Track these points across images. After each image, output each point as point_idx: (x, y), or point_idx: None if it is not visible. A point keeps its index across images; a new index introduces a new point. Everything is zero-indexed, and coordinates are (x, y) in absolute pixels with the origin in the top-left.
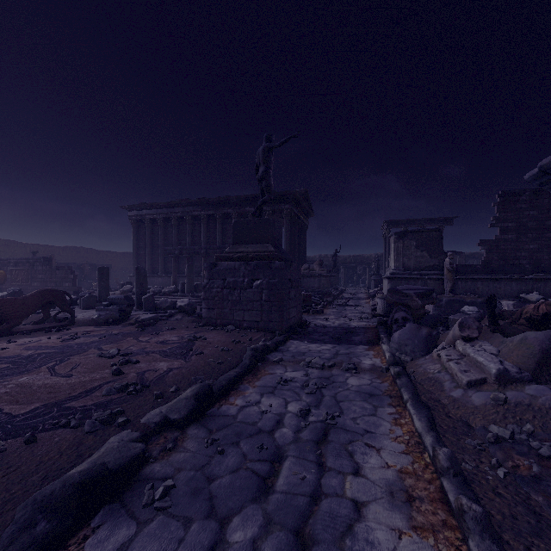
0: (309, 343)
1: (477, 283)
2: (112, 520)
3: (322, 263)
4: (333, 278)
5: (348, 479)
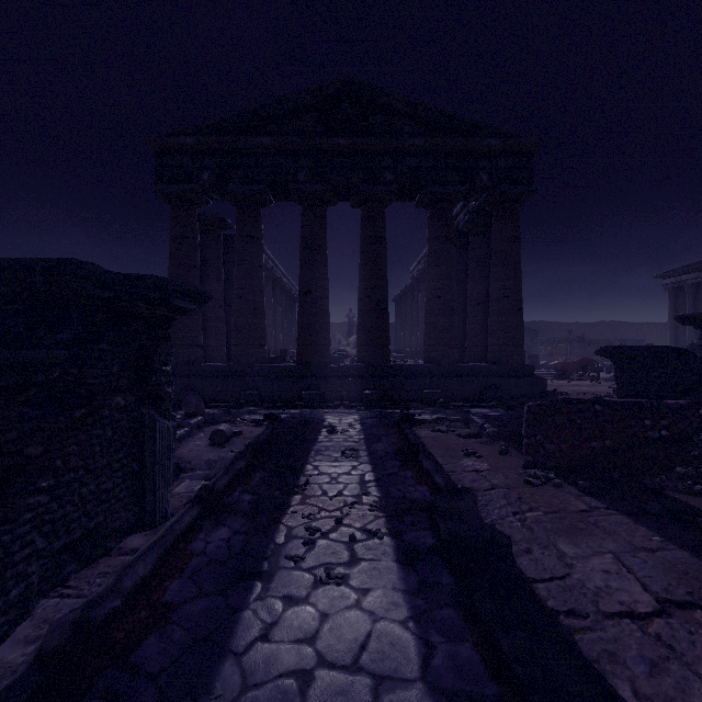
0: None
1: None
2: None
3: None
4: None
5: None
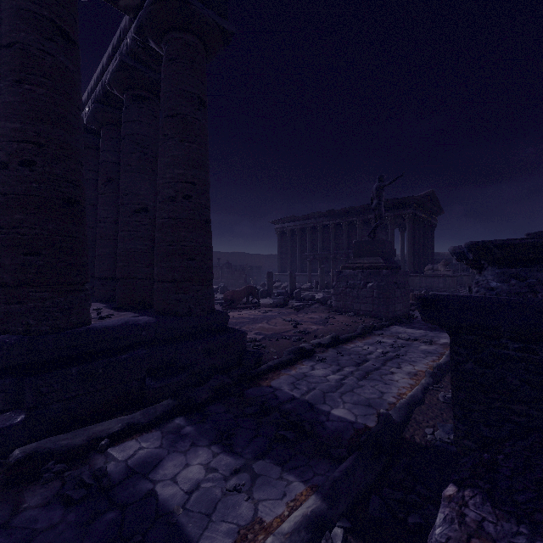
0: (408, 328)
1: None
2: (308, 361)
3: (447, 264)
4: (466, 278)
5: (393, 368)
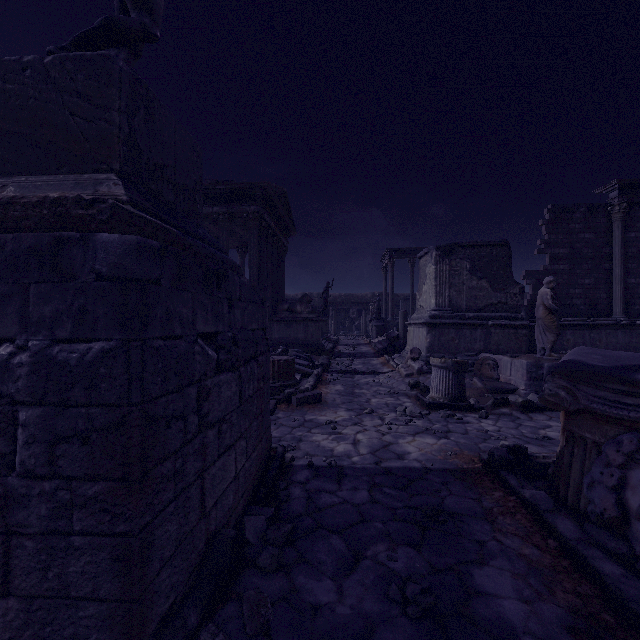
0: None
1: (566, 333)
2: None
3: (310, 301)
4: (324, 324)
5: None
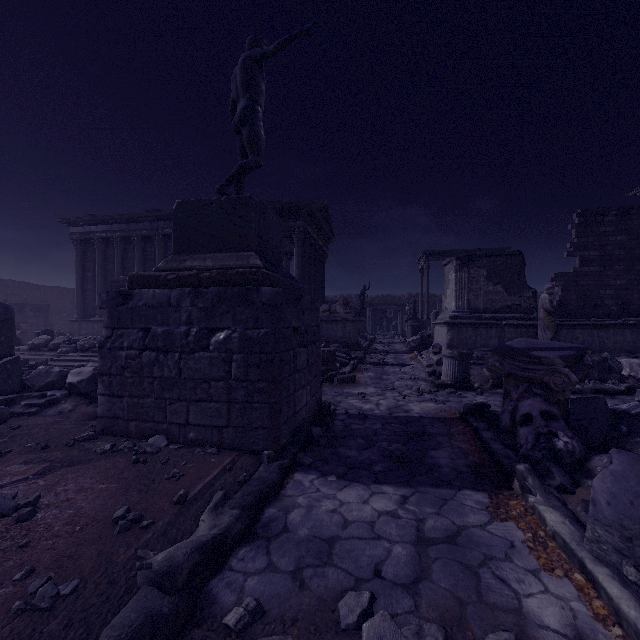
0: (340, 481)
1: (575, 331)
2: None
3: (348, 303)
4: (361, 323)
5: None
